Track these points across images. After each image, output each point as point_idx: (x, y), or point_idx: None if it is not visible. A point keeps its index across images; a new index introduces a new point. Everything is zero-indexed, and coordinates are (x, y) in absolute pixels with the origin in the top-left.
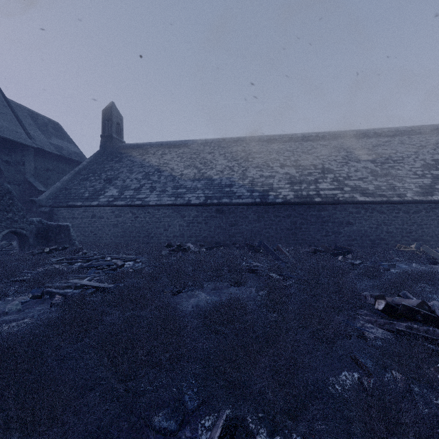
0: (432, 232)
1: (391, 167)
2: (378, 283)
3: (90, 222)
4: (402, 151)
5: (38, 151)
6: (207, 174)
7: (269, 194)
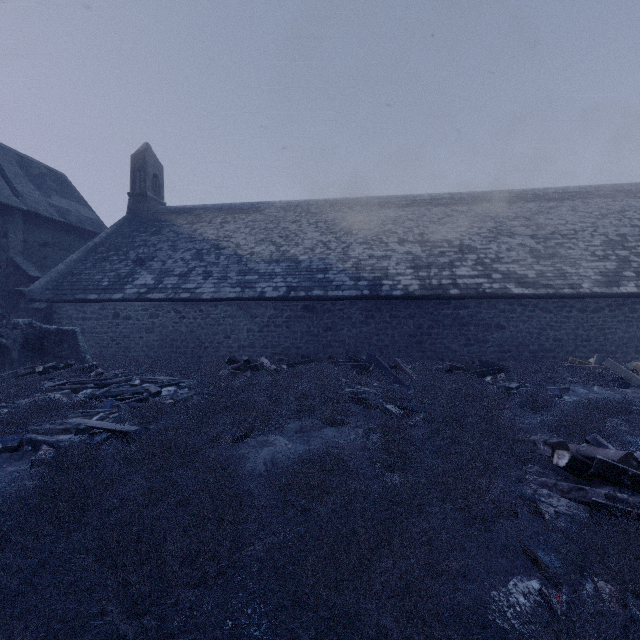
0: (619, 340)
1: (559, 245)
2: (549, 419)
3: (110, 325)
4: (574, 221)
5: (30, 216)
6: (290, 253)
7: (382, 283)
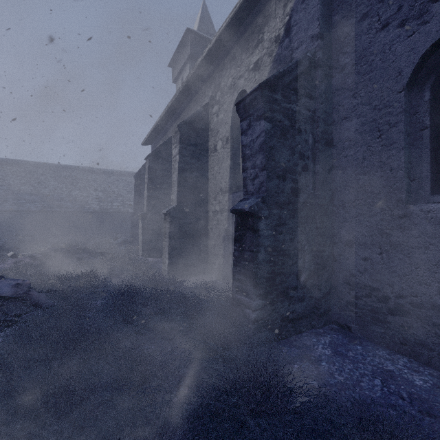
0: None
1: None
2: None
3: None
4: None
5: None
6: (42, 191)
7: (85, 207)
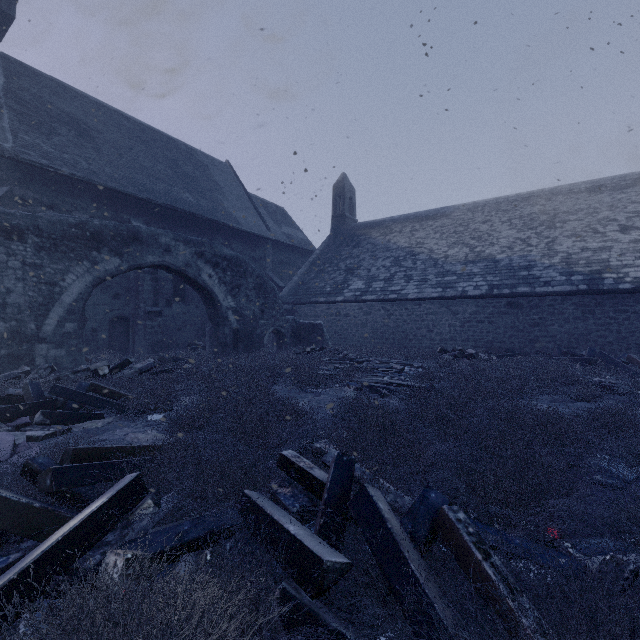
0: None
1: None
2: None
3: (334, 321)
4: None
5: (274, 244)
6: (486, 253)
7: (603, 277)
